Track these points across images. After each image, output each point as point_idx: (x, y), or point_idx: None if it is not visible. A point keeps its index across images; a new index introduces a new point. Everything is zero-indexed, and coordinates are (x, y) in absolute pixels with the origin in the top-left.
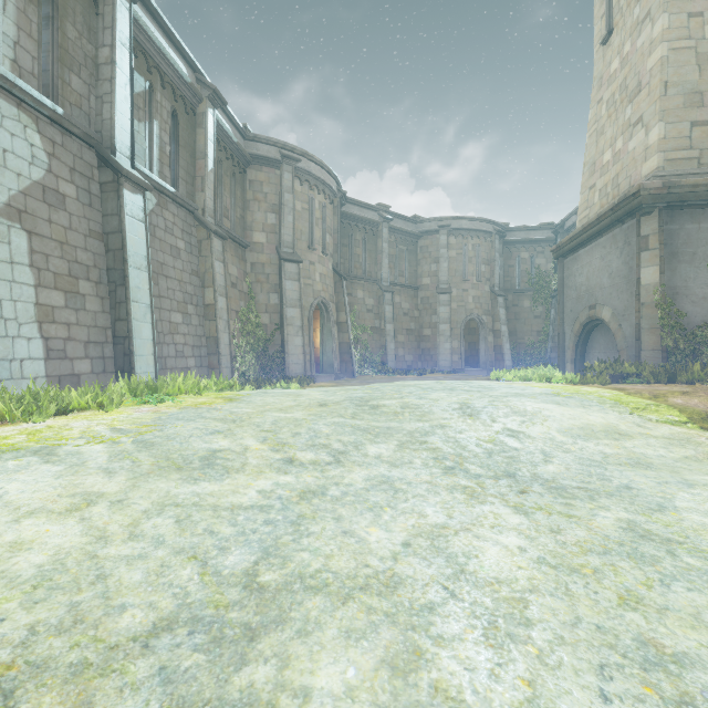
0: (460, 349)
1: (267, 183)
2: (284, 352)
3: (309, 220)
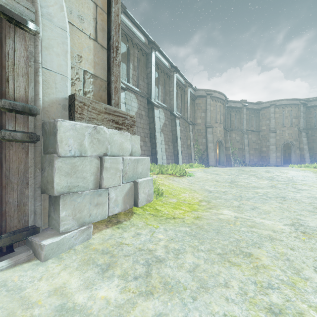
0: (281, 156)
1: (201, 103)
2: (208, 158)
3: (215, 113)
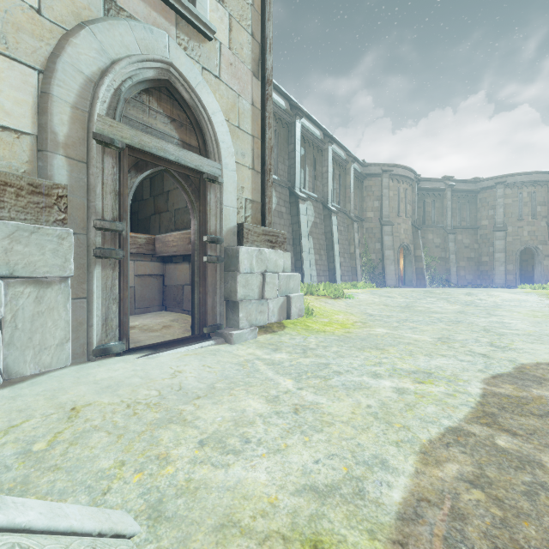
0: (515, 270)
1: (374, 186)
2: (384, 273)
3: (397, 200)
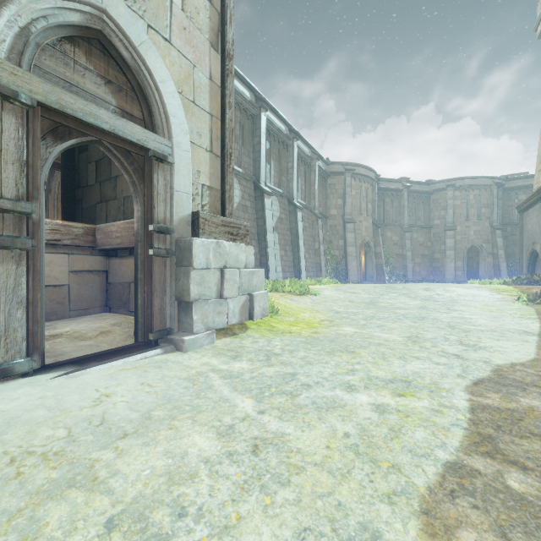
0: (463, 267)
1: (337, 184)
2: (347, 269)
3: (359, 199)
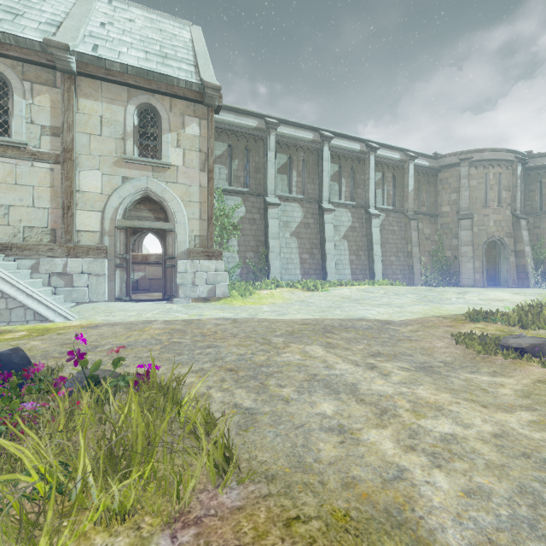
0: None
1: (450, 177)
2: (458, 272)
3: (483, 189)
